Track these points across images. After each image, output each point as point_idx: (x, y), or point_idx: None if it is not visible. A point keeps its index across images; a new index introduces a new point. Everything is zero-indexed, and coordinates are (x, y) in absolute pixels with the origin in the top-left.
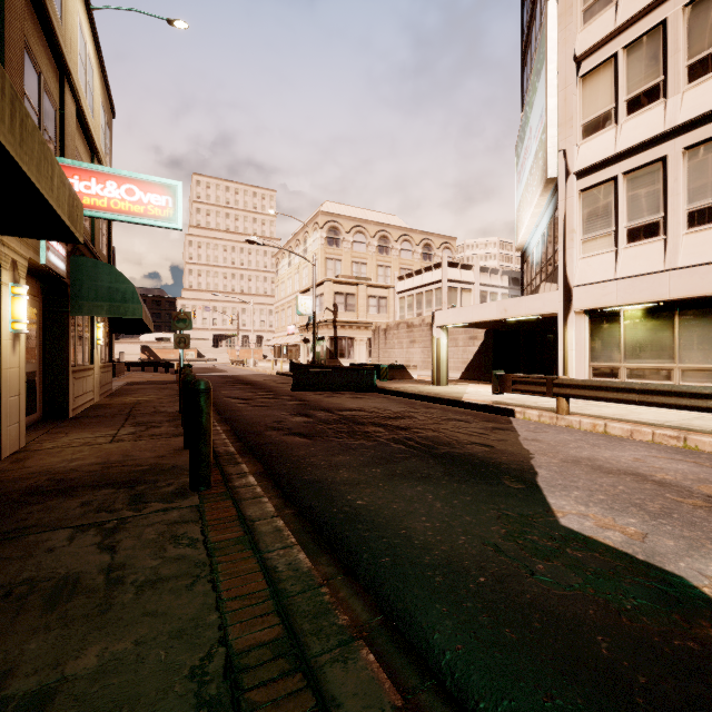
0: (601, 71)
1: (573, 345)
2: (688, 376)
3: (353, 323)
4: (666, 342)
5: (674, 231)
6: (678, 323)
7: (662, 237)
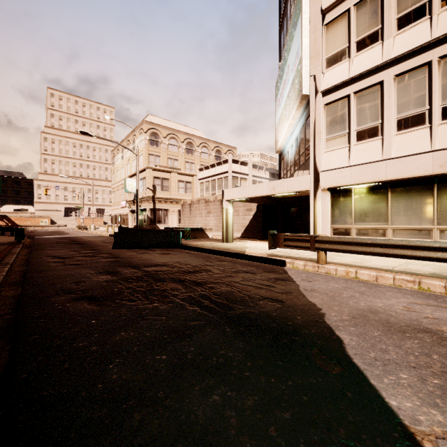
0: (339, 21)
1: (320, 213)
2: (397, 233)
3: (167, 199)
4: (383, 210)
5: (388, 133)
6: (390, 197)
7: (380, 137)
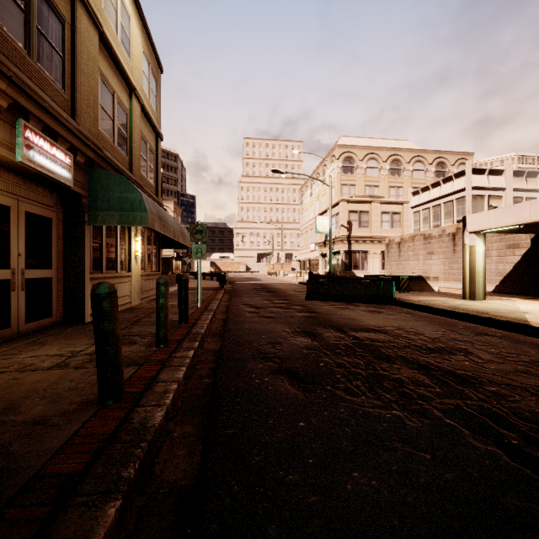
0: None
1: None
2: None
3: (366, 237)
4: None
5: None
6: None
7: None
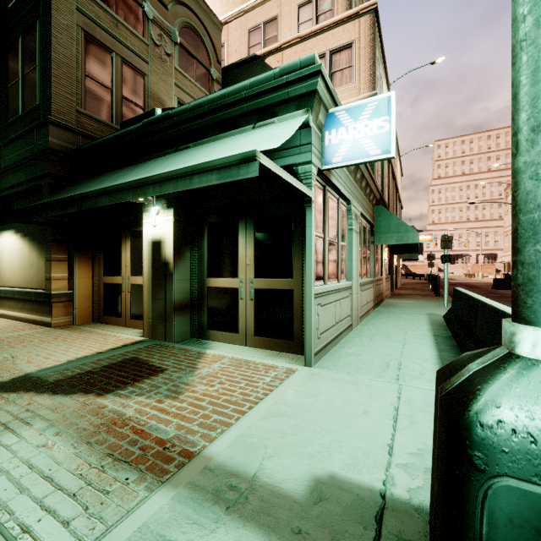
0: None
1: None
2: None
3: None
4: None
5: None
6: None
7: None
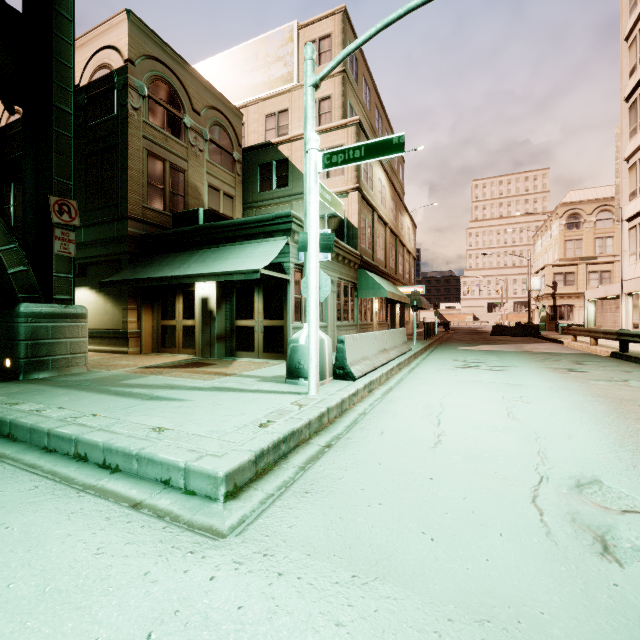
0: (633, 168)
1: (623, 312)
2: None
3: (571, 294)
4: None
5: None
6: None
7: None
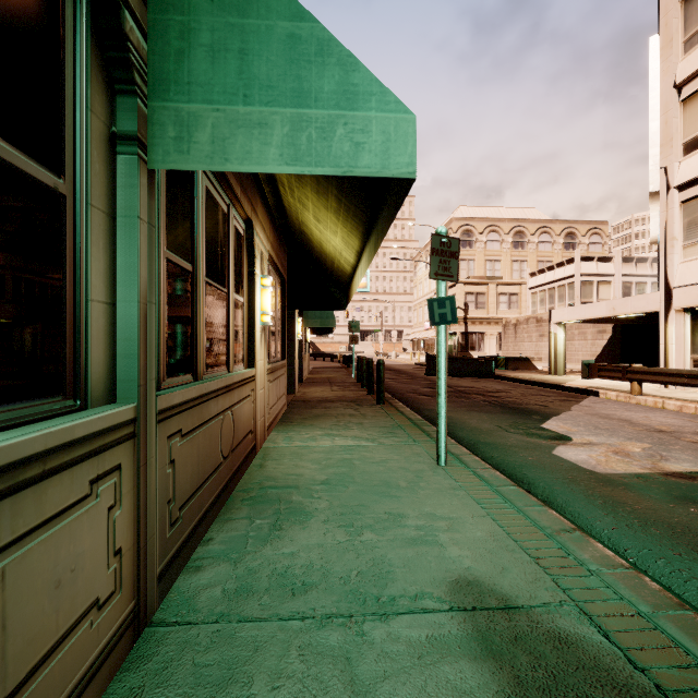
0: None
1: (673, 339)
2: None
3: (483, 319)
4: None
5: None
6: None
7: None
